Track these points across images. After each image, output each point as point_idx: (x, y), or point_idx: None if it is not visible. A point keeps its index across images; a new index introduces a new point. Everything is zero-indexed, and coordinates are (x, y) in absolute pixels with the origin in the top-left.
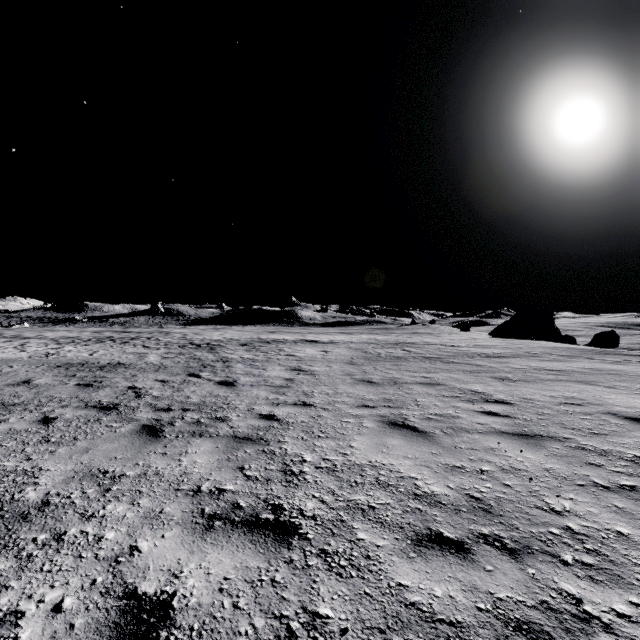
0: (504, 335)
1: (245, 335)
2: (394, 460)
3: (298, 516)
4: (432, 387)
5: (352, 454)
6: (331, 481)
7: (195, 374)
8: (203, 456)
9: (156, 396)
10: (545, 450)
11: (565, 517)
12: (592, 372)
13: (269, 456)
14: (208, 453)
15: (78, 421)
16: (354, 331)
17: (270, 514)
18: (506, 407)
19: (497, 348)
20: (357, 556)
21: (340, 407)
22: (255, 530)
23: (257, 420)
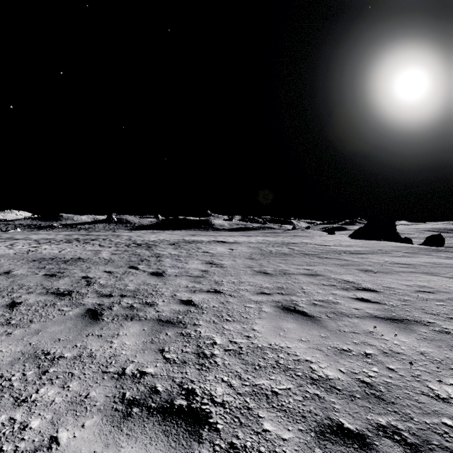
0: (360, 237)
1: (173, 237)
2: (290, 343)
3: (208, 402)
4: (313, 277)
5: (255, 337)
6: (238, 364)
7: (134, 266)
8: (131, 338)
9: (102, 284)
10: (415, 334)
11: (452, 405)
12: (433, 265)
13: (186, 338)
14: (136, 335)
15: (37, 305)
16: (252, 234)
17: (183, 400)
18: (374, 294)
19: (357, 247)
20: (264, 452)
21: (243, 294)
22: (169, 419)
23: (178, 305)
